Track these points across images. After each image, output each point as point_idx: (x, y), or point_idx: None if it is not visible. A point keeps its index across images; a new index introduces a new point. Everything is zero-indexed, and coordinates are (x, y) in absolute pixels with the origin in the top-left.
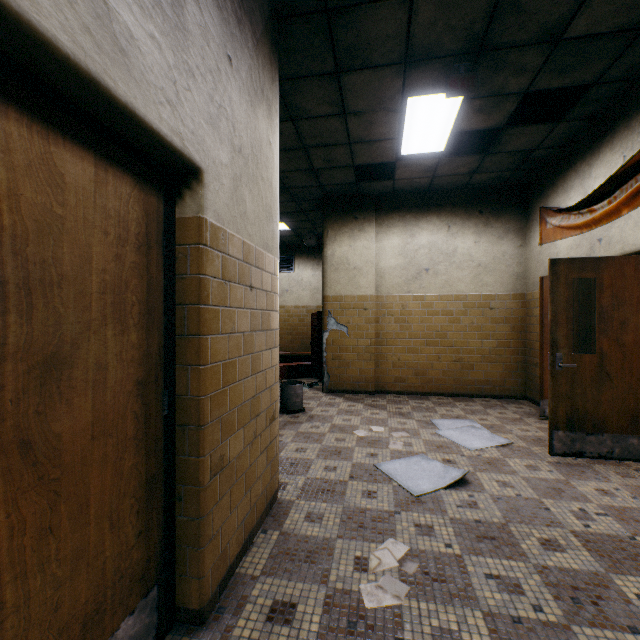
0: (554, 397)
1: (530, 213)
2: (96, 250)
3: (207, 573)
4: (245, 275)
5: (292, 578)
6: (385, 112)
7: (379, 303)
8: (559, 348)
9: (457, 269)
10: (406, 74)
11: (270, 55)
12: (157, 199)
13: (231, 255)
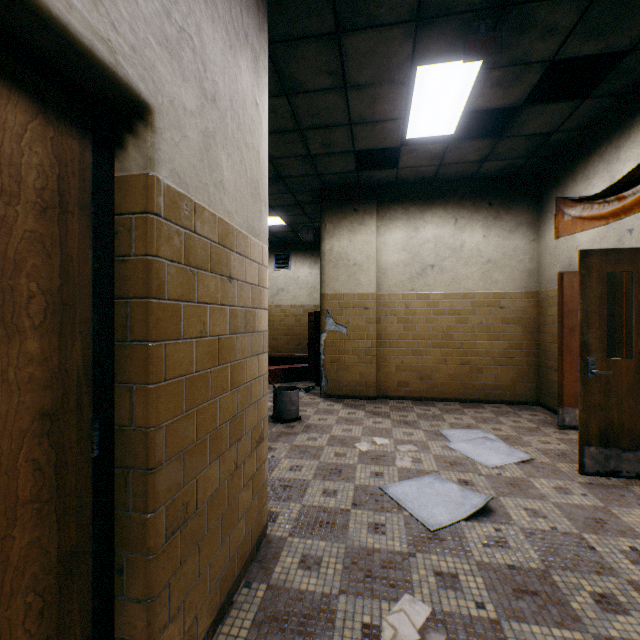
0: (585, 408)
1: (544, 205)
2: None
3: None
4: (221, 262)
5: None
6: (391, 85)
7: (381, 302)
8: (591, 352)
9: (465, 265)
10: (417, 36)
11: None
12: (80, 143)
13: (200, 234)
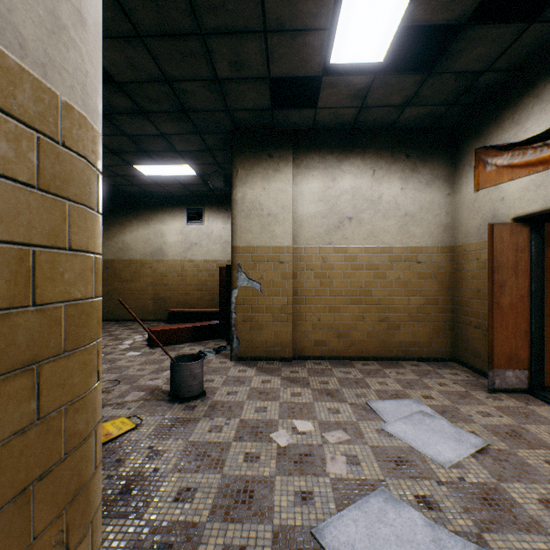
0: None
1: (461, 158)
2: None
3: None
4: None
5: None
6: None
7: (297, 255)
8: None
9: (383, 218)
10: None
11: None
12: None
13: None
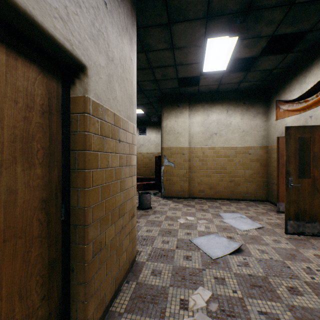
0: (288, 202)
1: (270, 103)
2: (7, 112)
3: (90, 316)
4: (116, 133)
5: (143, 314)
6: (195, 47)
7: (190, 151)
8: (290, 175)
9: (231, 133)
10: (207, 24)
11: (131, 9)
12: (57, 83)
13: (106, 121)
